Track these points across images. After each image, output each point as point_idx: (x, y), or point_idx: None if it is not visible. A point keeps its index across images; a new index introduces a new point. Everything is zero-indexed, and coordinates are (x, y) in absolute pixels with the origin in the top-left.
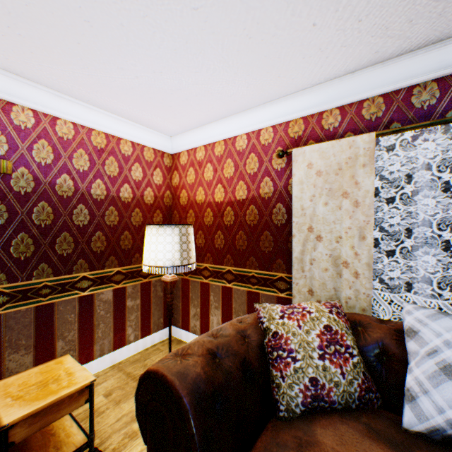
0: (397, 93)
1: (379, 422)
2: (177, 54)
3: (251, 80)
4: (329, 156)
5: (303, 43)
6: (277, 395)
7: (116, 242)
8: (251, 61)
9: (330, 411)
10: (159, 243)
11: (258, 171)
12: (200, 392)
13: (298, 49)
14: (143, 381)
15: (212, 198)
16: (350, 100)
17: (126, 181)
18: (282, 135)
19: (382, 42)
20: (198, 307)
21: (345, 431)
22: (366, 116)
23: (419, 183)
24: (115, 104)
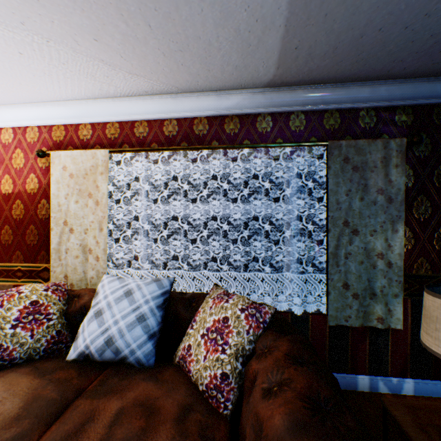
0: (127, 123)
1: (50, 362)
2: None
3: None
4: (79, 162)
5: (23, 64)
6: None
7: None
8: None
9: (12, 367)
10: None
11: (25, 167)
12: None
13: (22, 67)
14: None
15: None
16: (97, 120)
17: None
18: (48, 137)
19: (99, 84)
20: None
21: (9, 376)
22: (109, 136)
23: (142, 190)
24: None
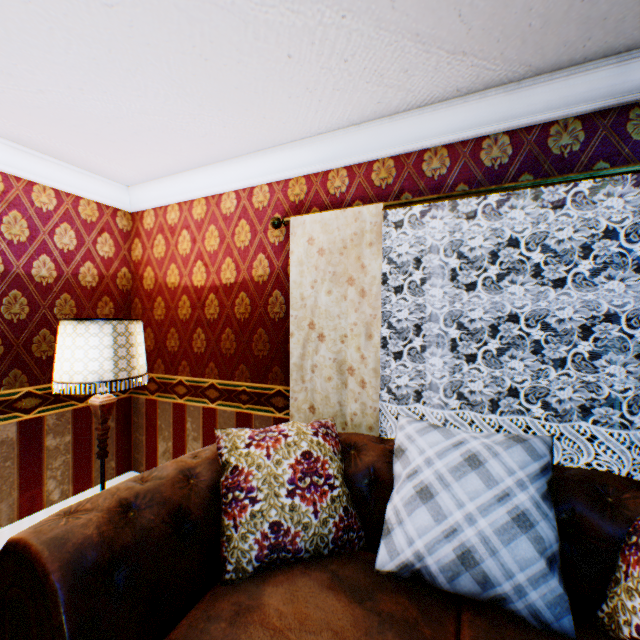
0: (408, 157)
1: (350, 567)
2: (101, 66)
3: (226, 118)
4: (333, 230)
5: (283, 78)
6: (227, 552)
7: (25, 347)
8: (219, 91)
9: (295, 562)
10: (78, 347)
11: (251, 245)
12: (86, 562)
13: (279, 84)
14: (1, 558)
15: (189, 280)
16: (358, 160)
17: (45, 250)
18: (281, 198)
19: (382, 92)
20: (171, 440)
21: (303, 584)
22: (376, 182)
23: (432, 269)
24: (15, 129)
